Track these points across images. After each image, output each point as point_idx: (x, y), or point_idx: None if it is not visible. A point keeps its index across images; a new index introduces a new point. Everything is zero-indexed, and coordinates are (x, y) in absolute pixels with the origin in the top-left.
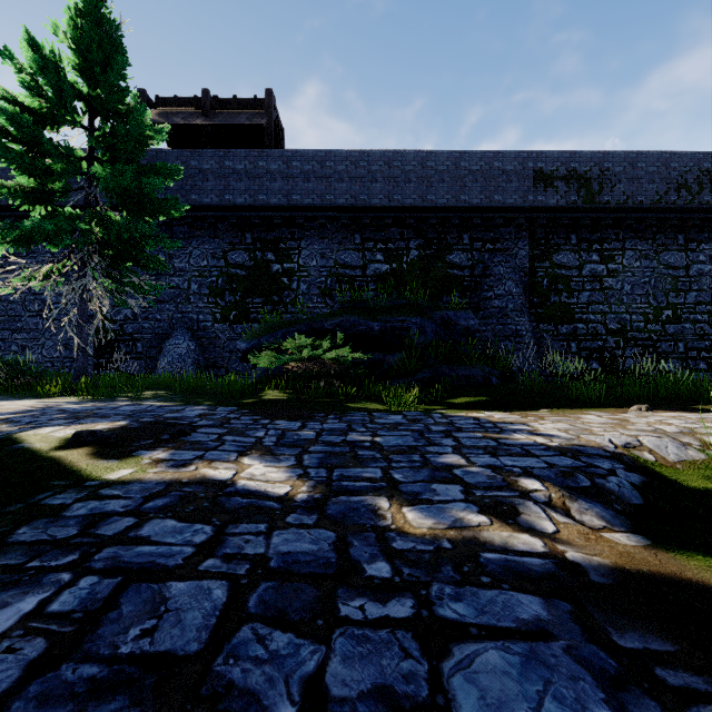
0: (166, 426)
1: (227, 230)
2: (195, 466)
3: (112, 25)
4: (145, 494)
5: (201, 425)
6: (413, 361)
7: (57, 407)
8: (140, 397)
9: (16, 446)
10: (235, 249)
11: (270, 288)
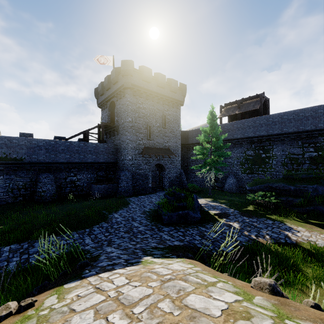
0: (226, 214)
1: (245, 144)
2: (228, 222)
3: (215, 117)
4: (224, 223)
5: (231, 215)
6: (305, 202)
7: (209, 203)
8: (221, 202)
9: (209, 213)
10: (248, 150)
11: (261, 162)
